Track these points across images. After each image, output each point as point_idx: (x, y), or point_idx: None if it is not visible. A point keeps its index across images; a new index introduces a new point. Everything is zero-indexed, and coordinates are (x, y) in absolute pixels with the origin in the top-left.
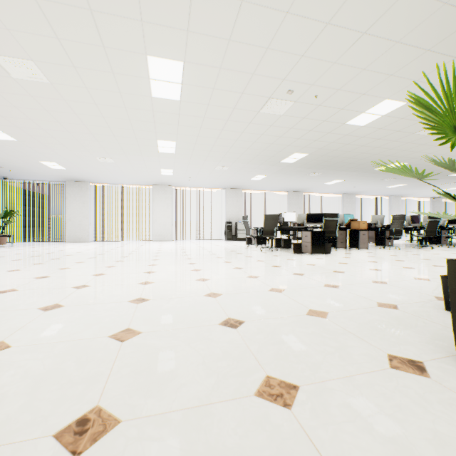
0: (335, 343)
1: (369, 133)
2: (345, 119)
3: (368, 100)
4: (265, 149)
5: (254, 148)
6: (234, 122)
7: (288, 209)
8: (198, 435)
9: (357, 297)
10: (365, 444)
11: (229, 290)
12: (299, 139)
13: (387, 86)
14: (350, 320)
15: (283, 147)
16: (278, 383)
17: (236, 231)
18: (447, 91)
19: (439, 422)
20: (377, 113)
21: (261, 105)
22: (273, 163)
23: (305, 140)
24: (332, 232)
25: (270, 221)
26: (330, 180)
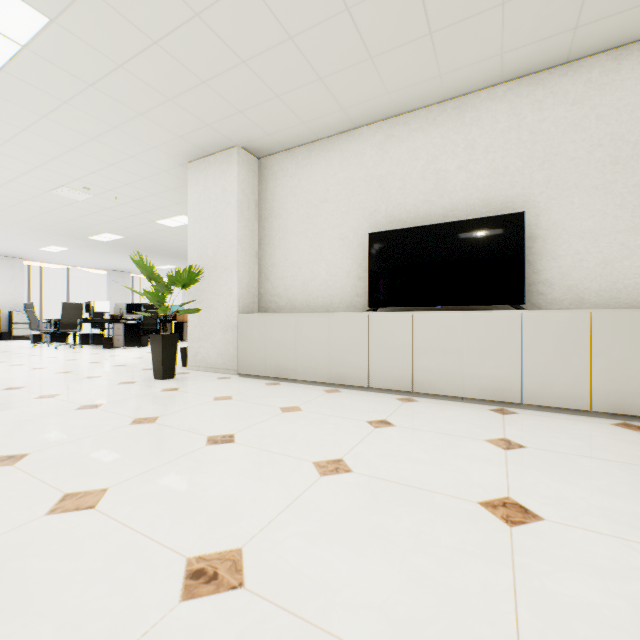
0: (95, 383)
1: (182, 233)
2: (155, 219)
3: (169, 212)
4: (63, 223)
5: (44, 218)
6: (10, 191)
7: (108, 294)
8: (0, 407)
9: (134, 368)
10: (85, 396)
11: (8, 377)
12: (109, 223)
13: (179, 208)
14: (115, 376)
15: (90, 225)
16: (49, 395)
17: (10, 324)
18: (143, 262)
19: (122, 389)
20: (181, 222)
21: (52, 188)
22: (79, 237)
23: (117, 225)
24: (153, 324)
25: (72, 311)
26: (163, 265)
